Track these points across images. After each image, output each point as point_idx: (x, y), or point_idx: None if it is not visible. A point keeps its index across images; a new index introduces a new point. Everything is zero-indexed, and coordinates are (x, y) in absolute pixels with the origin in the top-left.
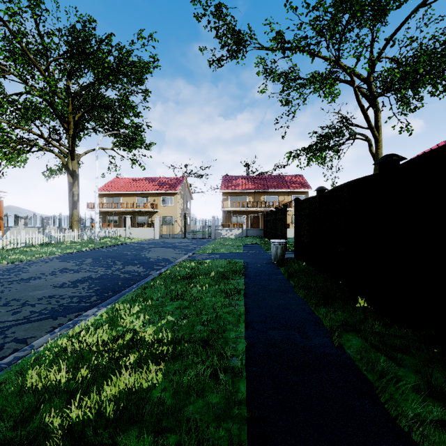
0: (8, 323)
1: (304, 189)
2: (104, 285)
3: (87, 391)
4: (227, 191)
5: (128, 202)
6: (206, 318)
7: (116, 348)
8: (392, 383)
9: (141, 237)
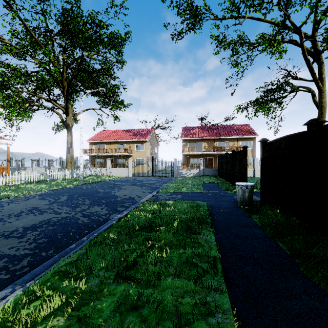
0: None
1: (252, 135)
2: (53, 235)
3: None
4: (186, 139)
5: (111, 148)
6: None
7: None
8: None
9: (118, 176)
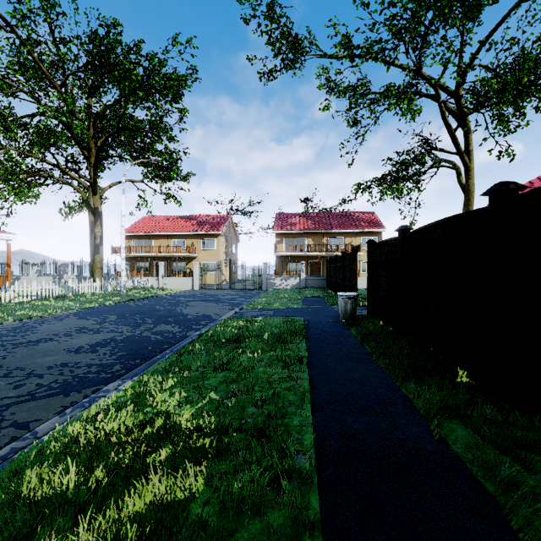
0: (8, 400)
1: (377, 229)
2: (130, 349)
3: (102, 503)
4: (281, 232)
5: (161, 245)
6: (260, 397)
7: (142, 439)
8: (528, 502)
9: (177, 289)
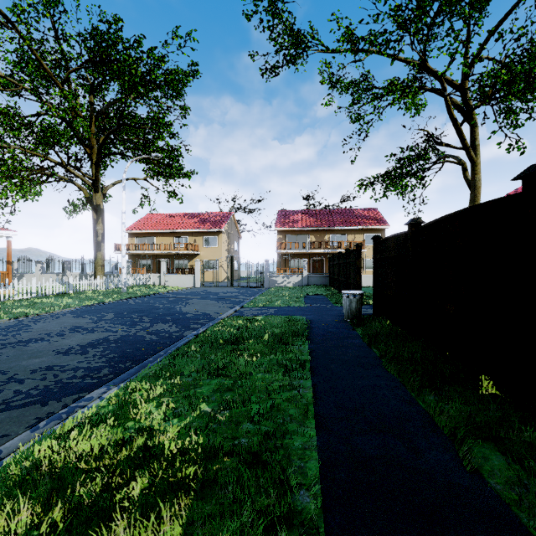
0: None
1: (380, 225)
2: (122, 351)
3: None
4: (283, 229)
5: (164, 243)
6: (257, 410)
7: (116, 464)
8: None
9: (179, 286)
